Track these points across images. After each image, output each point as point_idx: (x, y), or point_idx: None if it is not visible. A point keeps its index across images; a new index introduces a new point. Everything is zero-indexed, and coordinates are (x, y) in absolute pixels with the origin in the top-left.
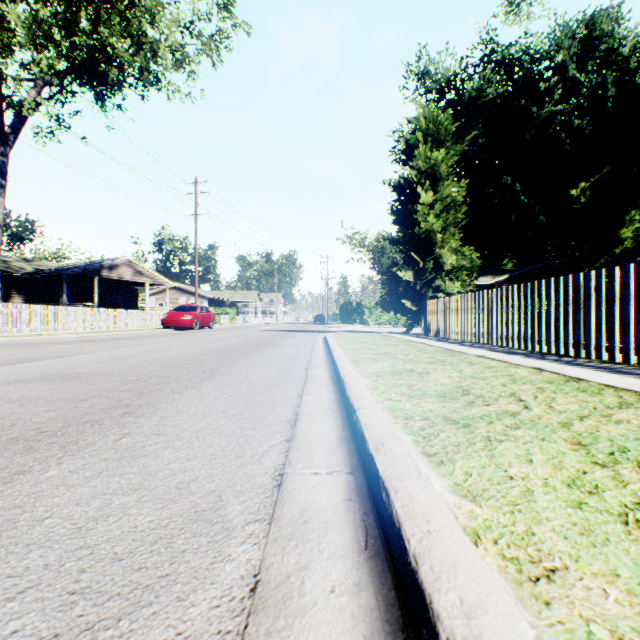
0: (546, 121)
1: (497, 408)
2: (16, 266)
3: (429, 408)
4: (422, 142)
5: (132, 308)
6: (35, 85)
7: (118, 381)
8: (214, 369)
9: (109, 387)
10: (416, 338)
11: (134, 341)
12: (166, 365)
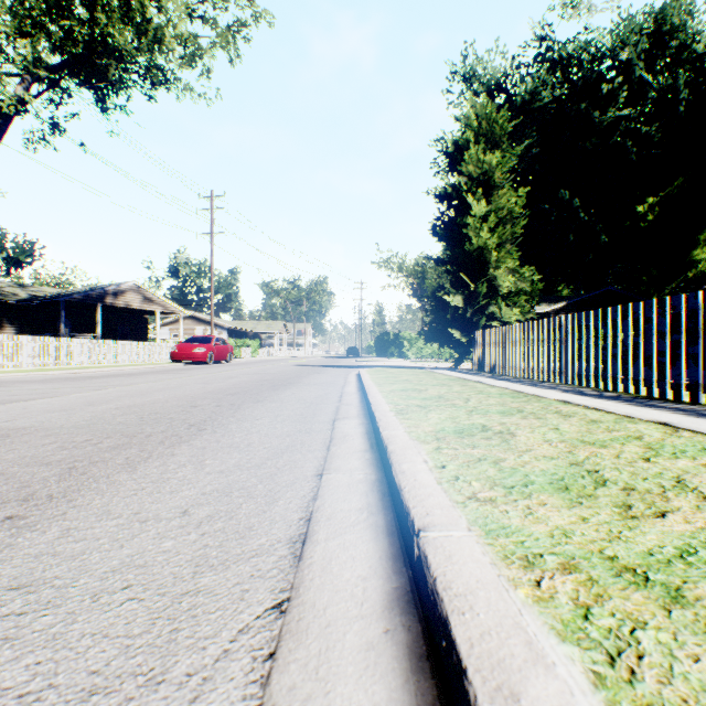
0: (609, 128)
1: (689, 525)
2: (8, 292)
3: (558, 525)
4: (473, 143)
5: (141, 340)
6: (22, 80)
7: (55, 444)
8: (206, 421)
9: (32, 456)
10: (469, 375)
11: (127, 379)
12: (144, 415)
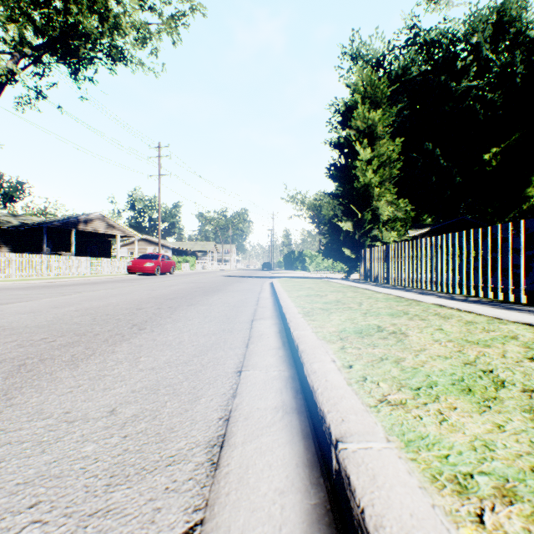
0: (462, 95)
1: None
2: (4, 220)
3: (476, 434)
4: (360, 104)
5: (106, 257)
6: (12, 57)
7: (15, 342)
8: (147, 322)
9: None
10: (358, 284)
11: (91, 286)
12: (97, 316)
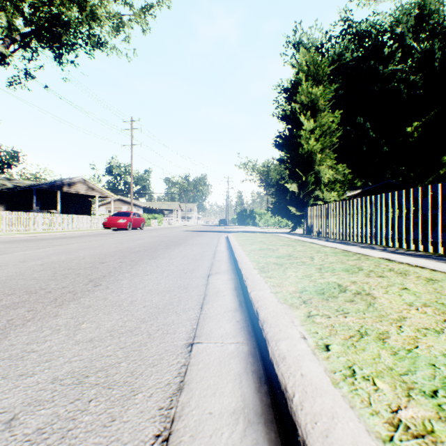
0: (389, 77)
1: None
2: None
3: None
4: (304, 81)
5: (86, 214)
6: (4, 42)
7: None
8: (104, 277)
9: None
10: (303, 238)
11: (67, 240)
12: (58, 270)
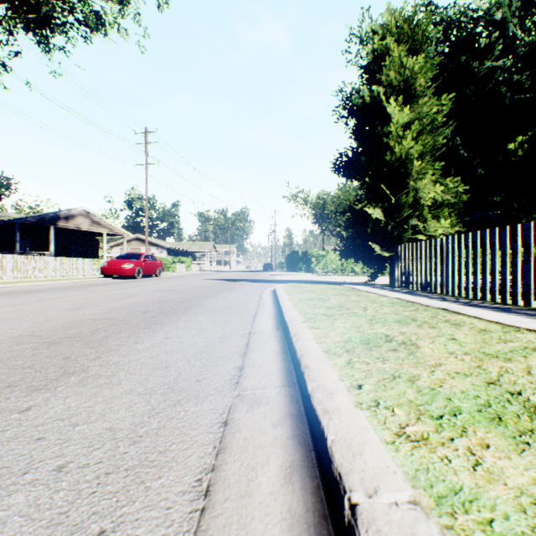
0: (484, 78)
1: None
2: None
3: None
4: (393, 51)
5: (92, 257)
6: None
7: None
8: None
9: None
10: (408, 295)
11: None
12: None
